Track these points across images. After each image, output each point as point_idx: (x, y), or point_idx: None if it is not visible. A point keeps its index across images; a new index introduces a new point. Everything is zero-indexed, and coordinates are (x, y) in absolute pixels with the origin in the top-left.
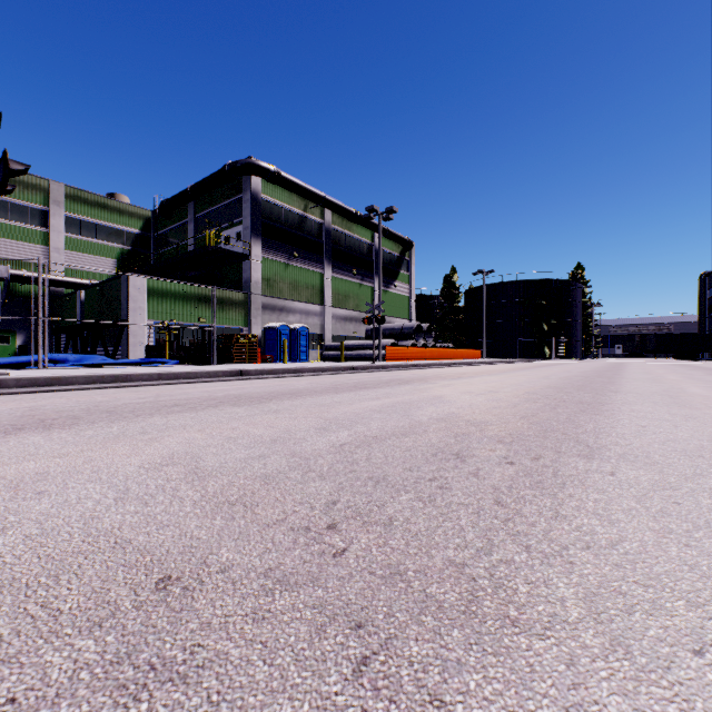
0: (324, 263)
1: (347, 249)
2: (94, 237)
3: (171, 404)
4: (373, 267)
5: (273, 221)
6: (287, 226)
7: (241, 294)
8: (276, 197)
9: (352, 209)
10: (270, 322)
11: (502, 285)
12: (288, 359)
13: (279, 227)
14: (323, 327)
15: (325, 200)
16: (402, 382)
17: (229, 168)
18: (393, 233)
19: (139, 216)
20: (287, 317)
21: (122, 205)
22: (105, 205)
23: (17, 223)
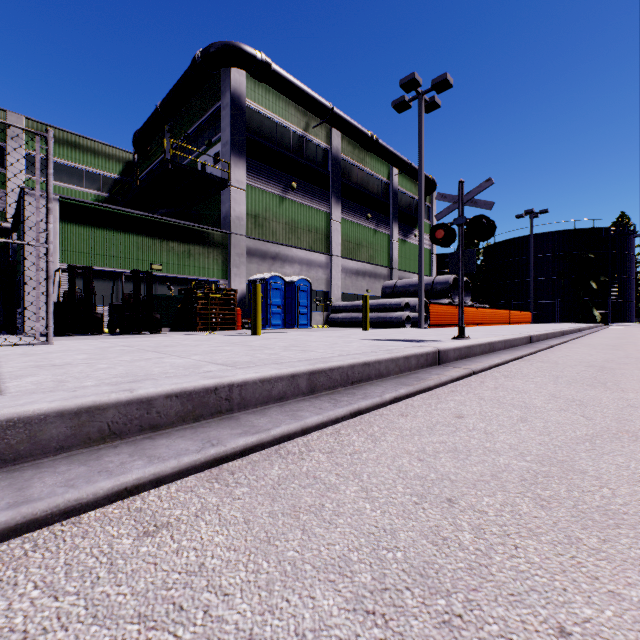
0: (330, 200)
1: (359, 186)
2: (62, 181)
3: None
4: (389, 211)
5: (262, 138)
6: (282, 147)
7: (217, 233)
8: (267, 106)
9: (366, 131)
10: (259, 273)
11: (535, 237)
12: (282, 324)
13: (271, 147)
14: (329, 283)
15: (332, 113)
16: None
17: (200, 57)
18: (414, 167)
19: (118, 158)
20: (282, 268)
21: (98, 145)
22: (76, 144)
23: None
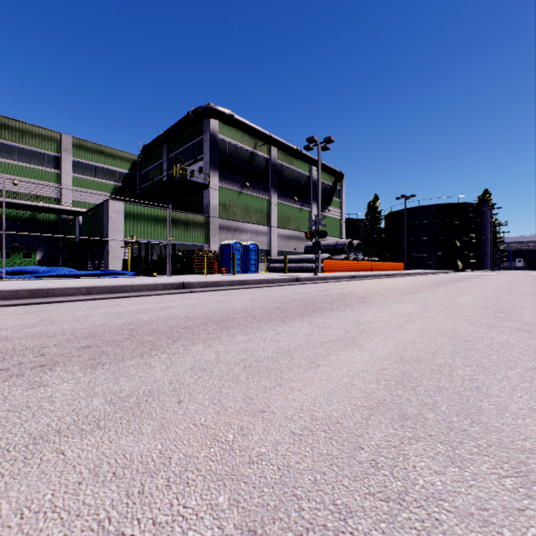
0: (270, 191)
1: (289, 180)
2: (94, 176)
3: None
4: (310, 195)
5: (228, 157)
6: (240, 161)
7: (202, 217)
8: (231, 137)
9: (293, 146)
10: (226, 240)
11: (418, 208)
12: (240, 271)
13: (234, 162)
14: (269, 244)
15: (271, 139)
16: (357, 298)
17: (192, 113)
18: (327, 166)
19: (128, 159)
20: (240, 236)
21: (115, 151)
22: (102, 151)
23: (37, 166)
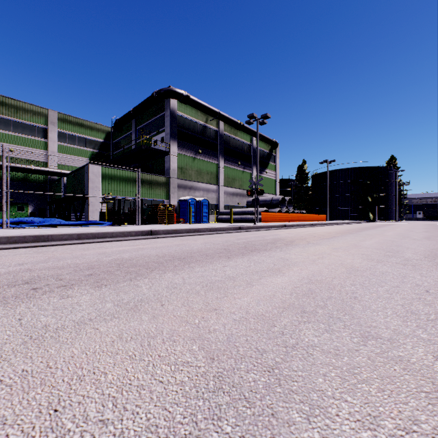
0: (218, 157)
1: (234, 148)
2: (75, 144)
3: (27, 278)
4: (251, 160)
5: (185, 129)
6: (194, 132)
7: (164, 177)
8: (187, 113)
9: (237, 121)
10: (183, 196)
11: (338, 171)
12: (195, 221)
13: (189, 133)
14: (218, 200)
15: (219, 115)
16: (286, 242)
17: (156, 94)
18: (264, 136)
19: (103, 131)
20: (194, 193)
21: (93, 124)
22: (82, 124)
23: (29, 136)
